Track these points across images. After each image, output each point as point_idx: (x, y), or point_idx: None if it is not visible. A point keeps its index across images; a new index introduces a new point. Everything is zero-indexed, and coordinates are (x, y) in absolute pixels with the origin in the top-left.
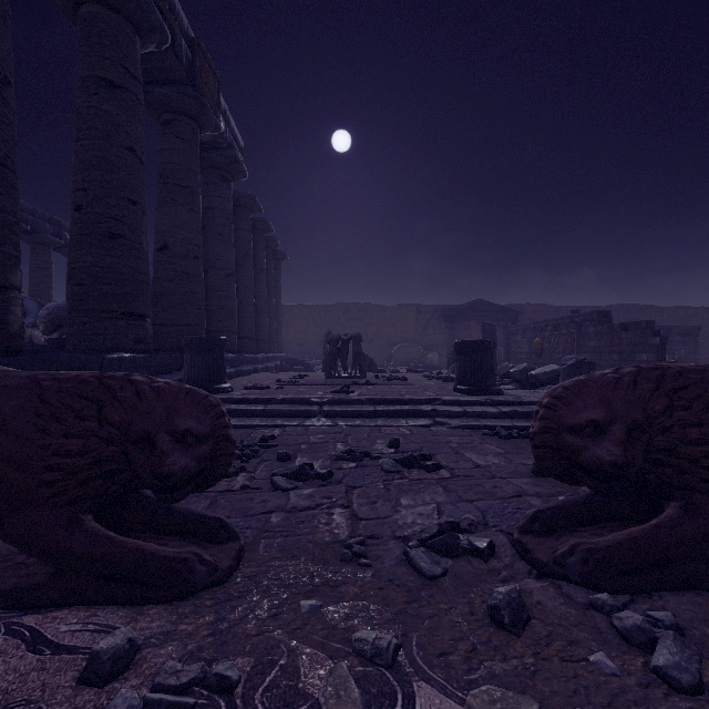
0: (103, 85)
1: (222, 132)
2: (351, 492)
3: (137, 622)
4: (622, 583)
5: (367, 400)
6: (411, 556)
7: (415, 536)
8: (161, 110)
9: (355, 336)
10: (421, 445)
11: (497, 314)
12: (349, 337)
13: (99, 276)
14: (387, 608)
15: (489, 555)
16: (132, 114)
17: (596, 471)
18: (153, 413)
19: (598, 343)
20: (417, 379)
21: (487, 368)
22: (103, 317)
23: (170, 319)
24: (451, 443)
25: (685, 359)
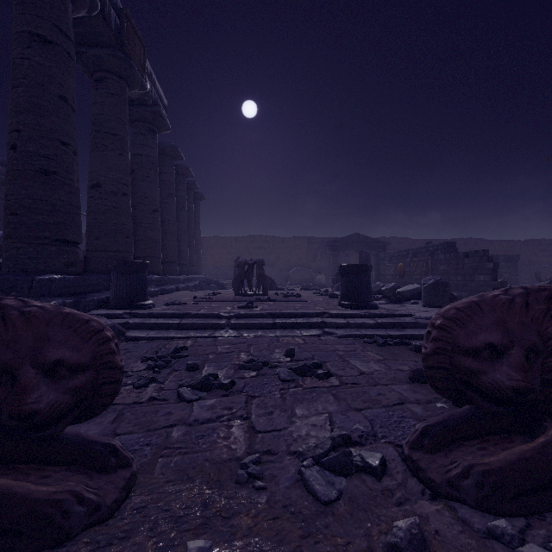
0: (37, 40)
1: (148, 91)
2: (250, 402)
3: None
4: (516, 506)
5: (267, 314)
6: (306, 477)
7: (310, 452)
8: (93, 69)
9: (258, 261)
10: (313, 354)
11: (370, 244)
12: (254, 262)
13: (32, 207)
14: (281, 547)
15: (381, 473)
16: (64, 67)
17: (495, 396)
18: (18, 342)
19: (447, 267)
20: (308, 296)
21: (366, 287)
22: (36, 243)
23: (101, 246)
24: (338, 351)
25: (508, 279)
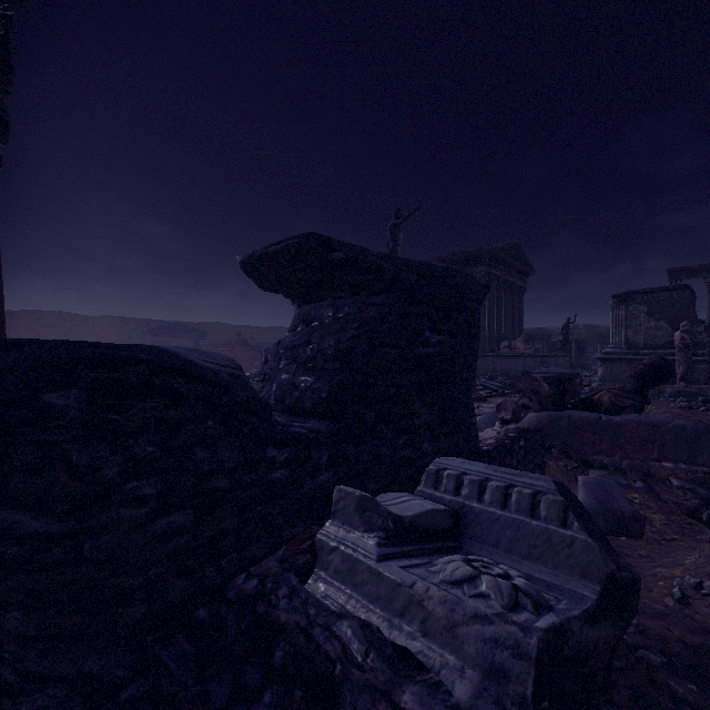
0: None
1: None
2: None
3: None
4: None
5: None
6: None
7: None
8: None
9: None
10: None
11: (191, 333)
12: None
13: None
14: None
15: None
16: None
17: None
18: None
19: (242, 356)
20: None
21: None
22: None
23: None
24: None
25: None
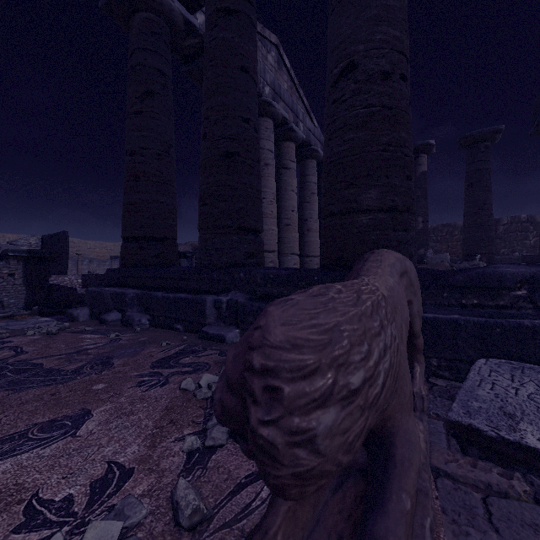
0: None
1: None
2: None
3: (237, 536)
4: None
5: None
6: None
7: None
8: None
9: None
10: None
11: None
12: None
13: None
14: None
15: None
16: None
17: None
18: None
19: None
20: None
21: None
22: None
23: None
24: None
25: None
